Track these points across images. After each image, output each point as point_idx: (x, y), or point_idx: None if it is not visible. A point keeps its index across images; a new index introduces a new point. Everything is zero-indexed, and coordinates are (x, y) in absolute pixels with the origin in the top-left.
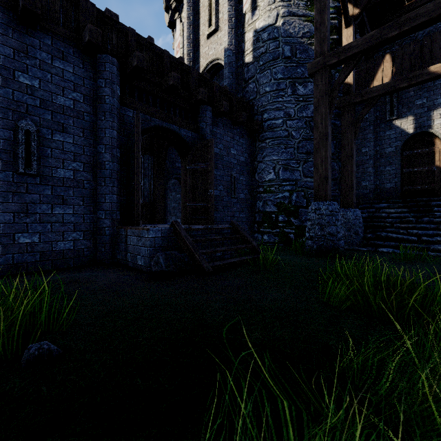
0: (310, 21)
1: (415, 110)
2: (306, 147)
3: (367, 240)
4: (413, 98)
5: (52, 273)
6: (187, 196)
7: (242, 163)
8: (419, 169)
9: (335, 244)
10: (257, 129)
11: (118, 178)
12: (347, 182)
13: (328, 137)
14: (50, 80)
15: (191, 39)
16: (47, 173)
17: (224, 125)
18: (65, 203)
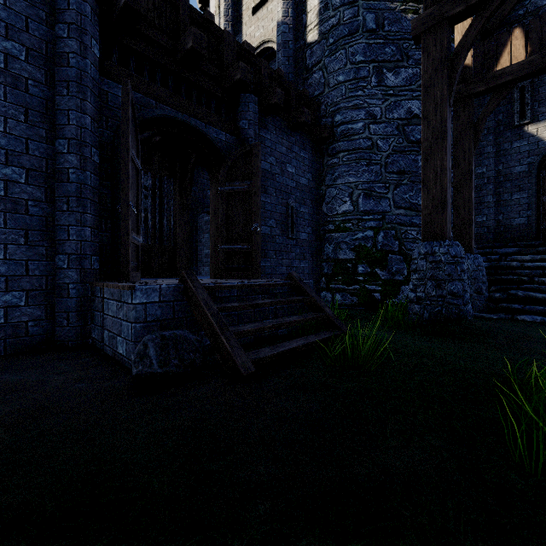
0: None
1: None
2: (399, 163)
3: (494, 303)
4: None
5: None
6: (219, 233)
7: (303, 187)
8: None
9: (461, 311)
10: (325, 137)
11: (96, 200)
12: (463, 214)
13: (447, 135)
14: None
15: (230, 16)
16: None
17: (278, 129)
18: None
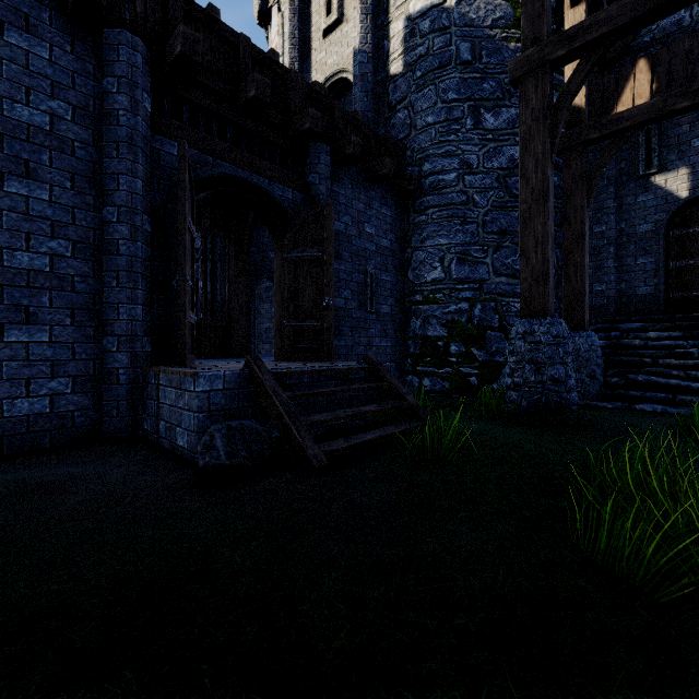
0: None
1: (692, 157)
2: (500, 221)
3: (611, 389)
4: (687, 135)
5: None
6: (285, 308)
7: (385, 251)
8: (698, 261)
9: (563, 399)
10: (411, 191)
11: (147, 273)
12: (574, 283)
13: (548, 197)
14: None
15: (297, 39)
16: None
17: (354, 182)
18: (31, 321)
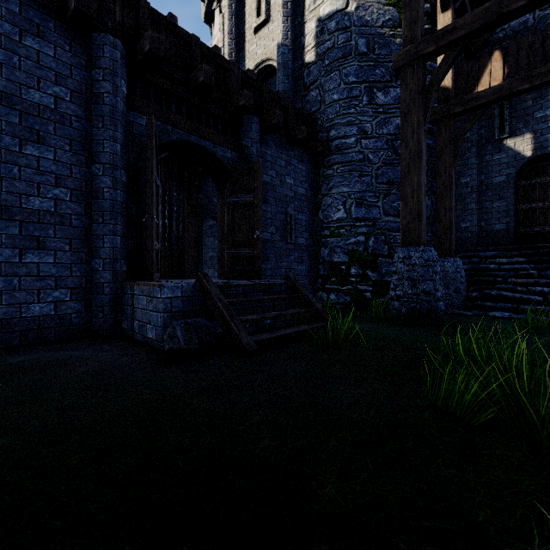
0: (393, 5)
1: (535, 125)
2: (388, 174)
3: (472, 301)
4: (531, 109)
5: (15, 351)
6: (225, 239)
7: (301, 197)
8: (539, 204)
9: (432, 306)
10: (321, 151)
11: (124, 213)
12: (444, 221)
13: (422, 156)
14: (18, 65)
15: (234, 34)
16: (12, 203)
17: (277, 144)
18: (41, 247)
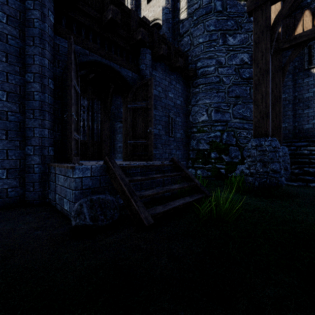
0: None
1: None
2: (236, 91)
3: (295, 175)
4: None
5: None
6: (128, 133)
7: (178, 106)
8: None
9: (278, 181)
10: (191, 76)
11: (51, 112)
12: (275, 122)
13: (269, 72)
14: None
15: (134, 5)
16: None
17: (163, 70)
18: None
